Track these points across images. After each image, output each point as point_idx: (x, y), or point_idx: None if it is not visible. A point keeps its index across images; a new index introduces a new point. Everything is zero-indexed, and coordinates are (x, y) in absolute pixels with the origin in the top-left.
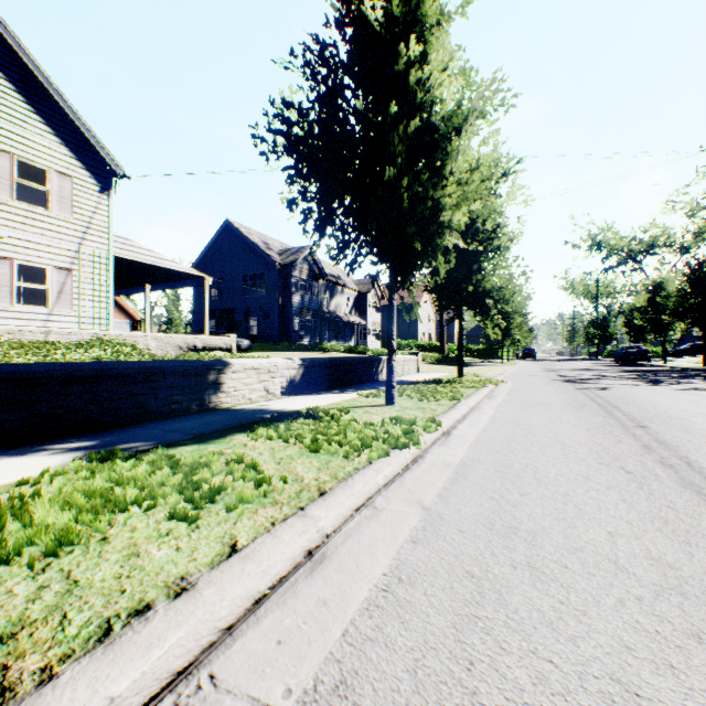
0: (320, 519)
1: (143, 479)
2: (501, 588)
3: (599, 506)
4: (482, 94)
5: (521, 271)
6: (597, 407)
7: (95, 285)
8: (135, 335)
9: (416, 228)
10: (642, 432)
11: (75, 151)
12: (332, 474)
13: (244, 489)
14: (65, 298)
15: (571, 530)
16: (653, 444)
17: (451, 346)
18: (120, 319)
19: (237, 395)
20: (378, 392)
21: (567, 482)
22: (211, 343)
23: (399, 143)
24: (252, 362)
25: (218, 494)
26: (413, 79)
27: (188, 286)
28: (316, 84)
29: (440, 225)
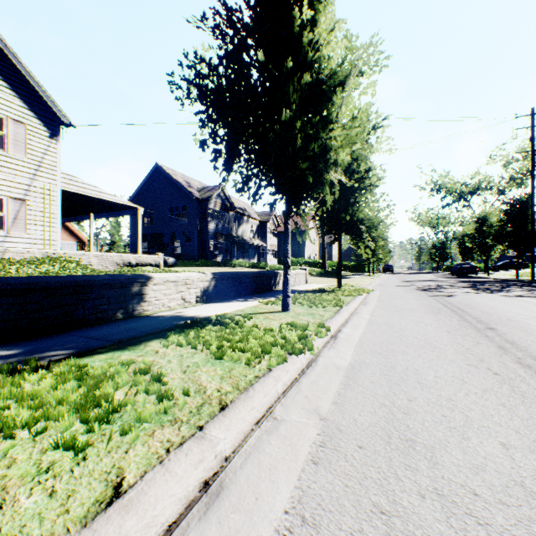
0: (218, 442)
1: (42, 396)
2: (415, 530)
3: (483, 412)
4: (361, 56)
5: (386, 205)
6: (450, 311)
7: (45, 212)
8: (79, 254)
9: (308, 164)
10: (493, 334)
11: (28, 103)
12: (234, 384)
13: (141, 408)
14: (19, 223)
15: (466, 442)
16: (506, 344)
17: (330, 263)
18: (71, 241)
19: (158, 304)
20: (276, 300)
21: (447, 385)
22: (143, 260)
23: (294, 93)
24: (170, 276)
25: (118, 411)
26: (305, 40)
27: (124, 215)
28: (224, 43)
29: (328, 162)
